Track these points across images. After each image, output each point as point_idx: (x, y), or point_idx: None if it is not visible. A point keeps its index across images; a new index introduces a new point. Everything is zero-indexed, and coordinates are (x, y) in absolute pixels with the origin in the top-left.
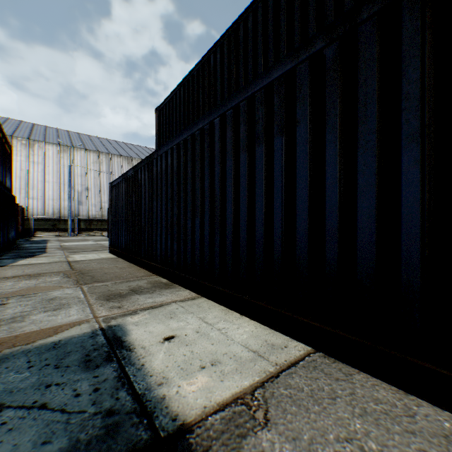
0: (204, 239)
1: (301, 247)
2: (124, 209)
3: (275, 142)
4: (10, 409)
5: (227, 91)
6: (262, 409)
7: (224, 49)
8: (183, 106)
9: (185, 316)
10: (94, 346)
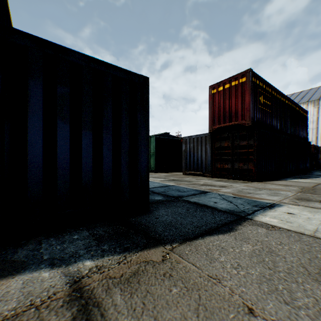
0: None
1: None
2: None
3: None
4: (232, 203)
5: None
6: (273, 229)
7: None
8: None
9: (318, 214)
10: (263, 204)
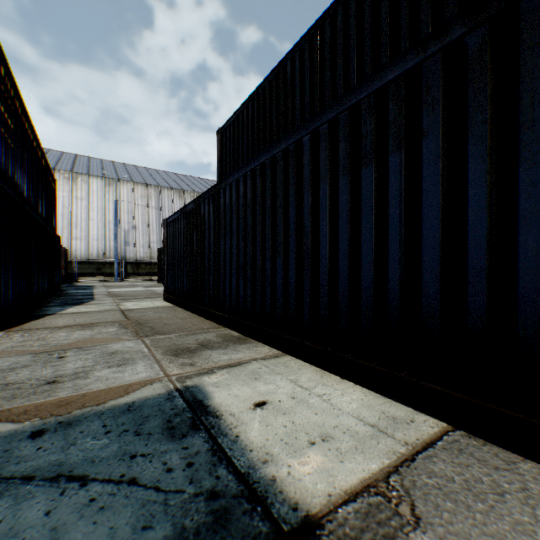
0: (288, 283)
1: (429, 294)
2: (183, 249)
3: (389, 161)
4: (96, 482)
5: (308, 104)
6: (406, 503)
7: (305, 53)
8: (251, 125)
9: (272, 378)
10: (174, 410)
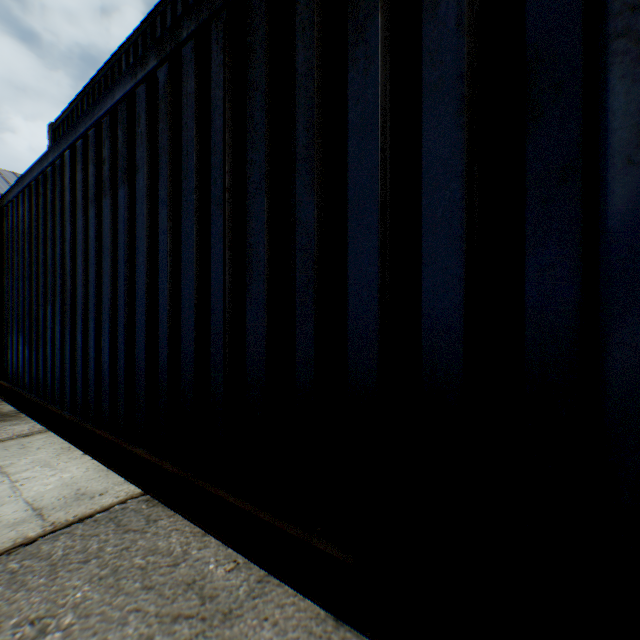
0: (56, 338)
1: (140, 348)
2: None
3: (119, 194)
4: None
5: None
6: None
7: (139, 50)
8: None
9: None
10: None
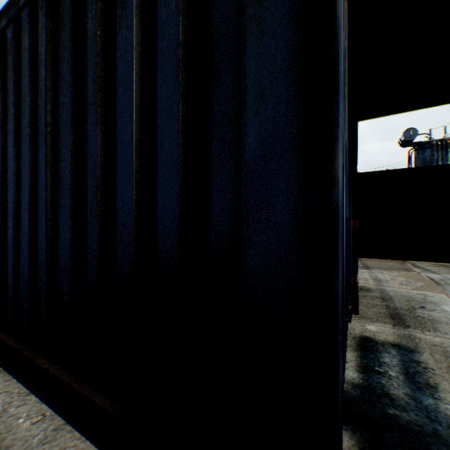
0: None
1: None
2: None
3: None
4: None
5: None
6: None
7: None
8: None
9: None
10: None
